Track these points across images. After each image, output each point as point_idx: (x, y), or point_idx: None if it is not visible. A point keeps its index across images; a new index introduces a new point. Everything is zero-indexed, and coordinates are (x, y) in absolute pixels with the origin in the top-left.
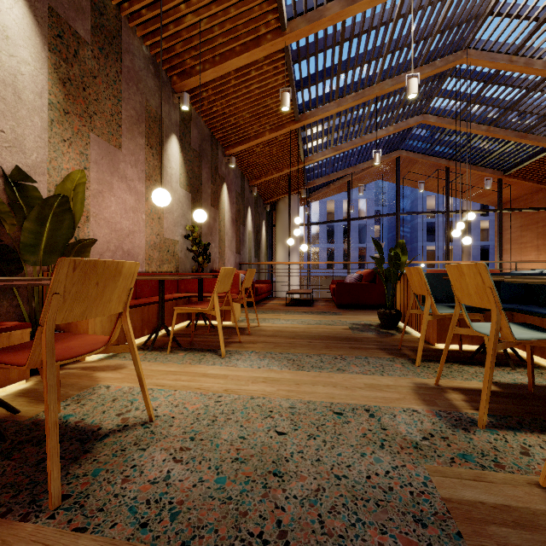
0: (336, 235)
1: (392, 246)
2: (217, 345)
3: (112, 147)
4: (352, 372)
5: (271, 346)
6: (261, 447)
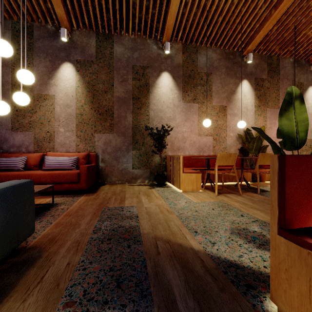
0: None
1: None
2: None
3: (275, 109)
4: None
5: None
6: None
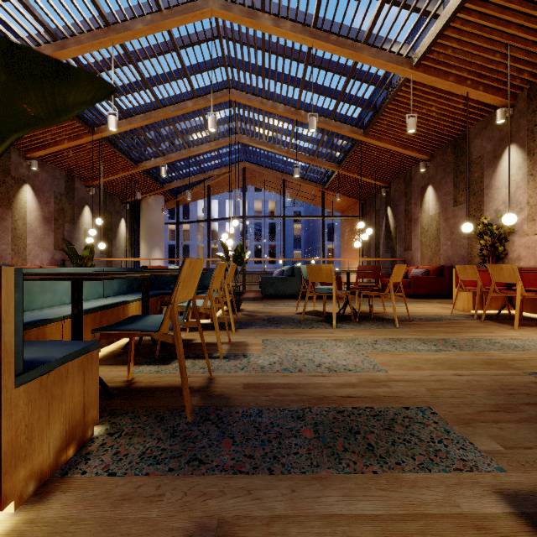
0: (249, 233)
1: (306, 244)
2: None
3: None
4: None
5: None
6: None
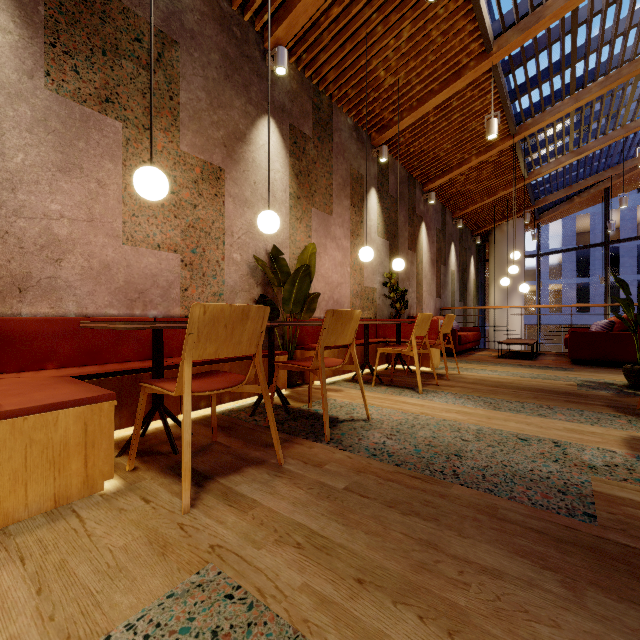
0: (592, 265)
1: None
2: (415, 385)
3: (326, 215)
4: (555, 418)
5: (469, 391)
6: (447, 443)
